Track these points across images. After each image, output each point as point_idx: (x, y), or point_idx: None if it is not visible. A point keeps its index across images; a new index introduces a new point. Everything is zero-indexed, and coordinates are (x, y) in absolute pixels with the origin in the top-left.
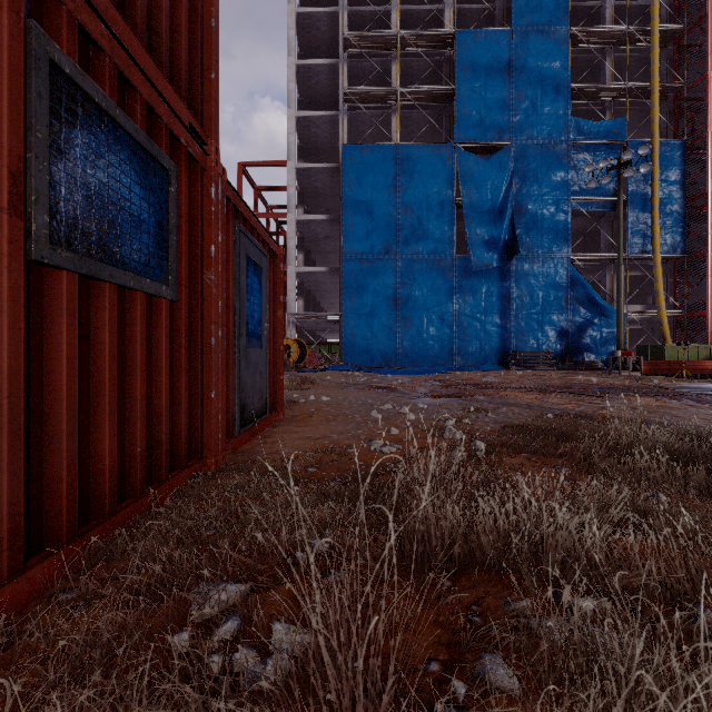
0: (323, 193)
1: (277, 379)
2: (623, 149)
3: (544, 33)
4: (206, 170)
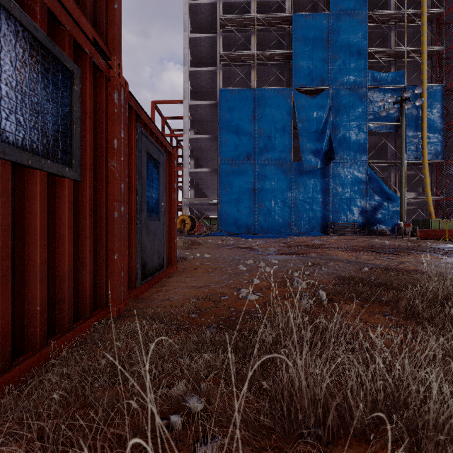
0: (206, 120)
1: (172, 243)
2: (403, 91)
3: (351, 16)
4: (110, 80)
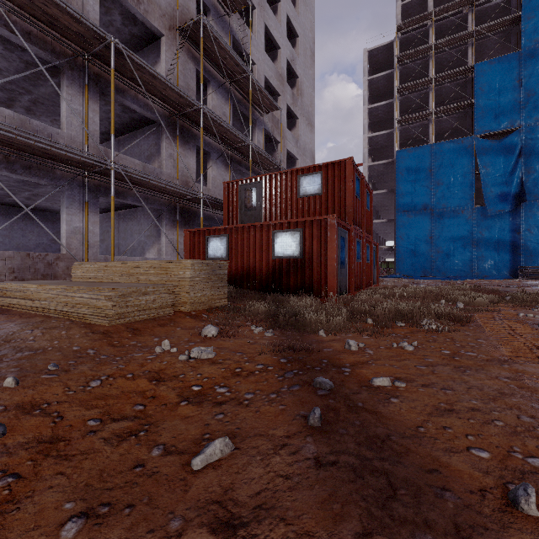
0: (383, 173)
1: (377, 276)
2: None
3: None
4: (371, 242)
